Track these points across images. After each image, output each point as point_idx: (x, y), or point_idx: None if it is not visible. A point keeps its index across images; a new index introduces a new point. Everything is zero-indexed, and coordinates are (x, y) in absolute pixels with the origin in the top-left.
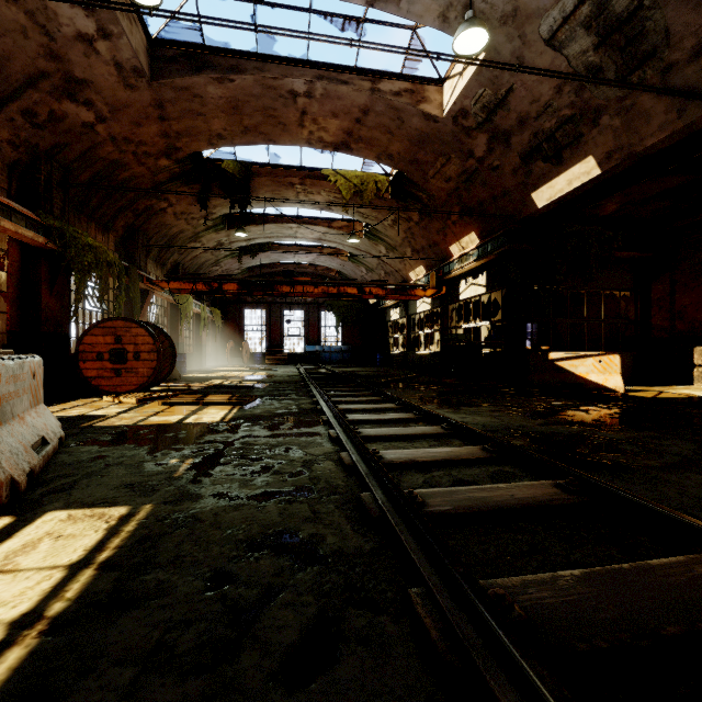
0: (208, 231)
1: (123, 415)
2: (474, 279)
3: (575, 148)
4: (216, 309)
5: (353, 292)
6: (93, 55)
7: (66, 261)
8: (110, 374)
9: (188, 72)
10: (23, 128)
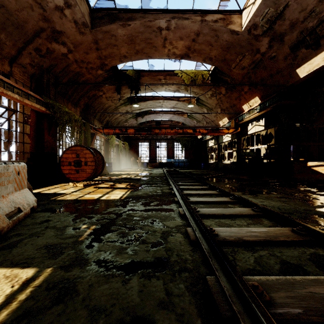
0: (122, 106)
1: (73, 193)
2: (257, 122)
3: None
4: (126, 142)
5: (190, 131)
6: (64, 17)
7: (55, 119)
8: (74, 172)
9: (108, 23)
10: (35, 57)
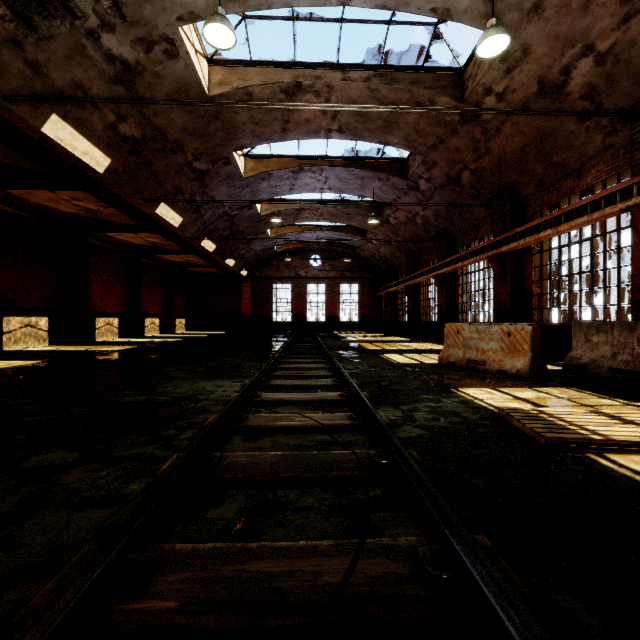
0: None
1: (607, 400)
2: None
3: None
4: None
5: None
6: None
7: None
8: None
9: None
10: None
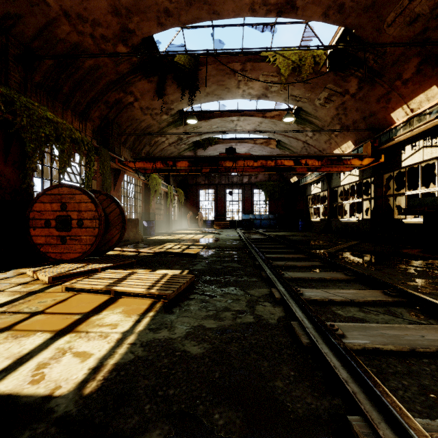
0: (170, 127)
1: None
2: (428, 140)
3: None
4: (180, 189)
5: (290, 164)
6: None
7: (14, 128)
8: (56, 241)
9: None
10: None
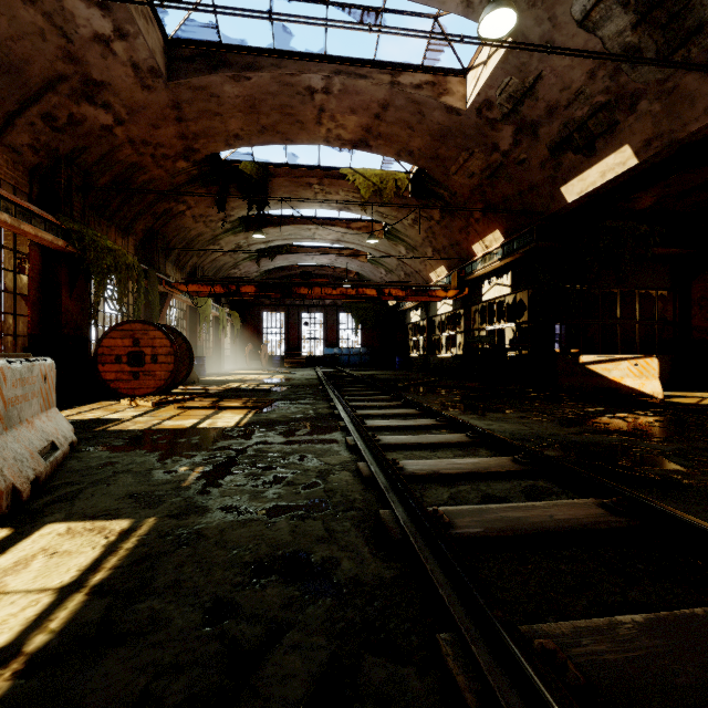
0: (227, 234)
1: (138, 418)
2: (498, 279)
3: (609, 137)
4: (235, 312)
5: (372, 293)
6: (110, 56)
7: (85, 264)
8: (128, 377)
9: (204, 72)
10: (43, 132)
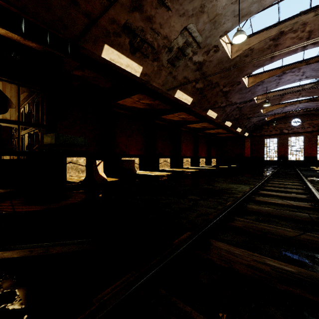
0: None
1: None
2: None
3: (142, 57)
4: None
5: None
6: None
7: None
8: None
9: None
10: None
